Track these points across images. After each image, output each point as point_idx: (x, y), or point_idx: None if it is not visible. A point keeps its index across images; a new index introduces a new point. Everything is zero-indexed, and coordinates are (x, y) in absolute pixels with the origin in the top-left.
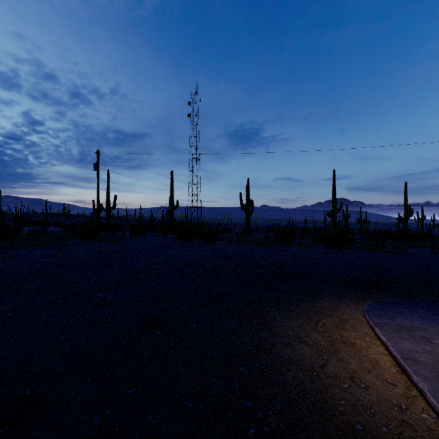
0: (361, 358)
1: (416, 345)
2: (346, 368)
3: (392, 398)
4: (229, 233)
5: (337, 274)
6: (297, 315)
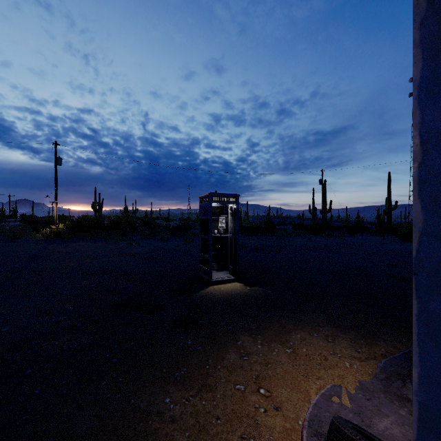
0: None
1: None
2: None
3: None
4: None
5: None
6: None
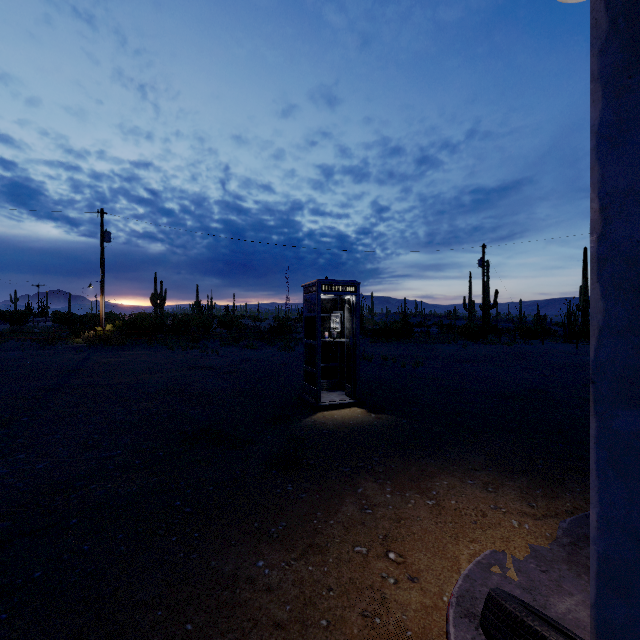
0: None
1: None
2: None
3: None
4: None
5: None
6: None
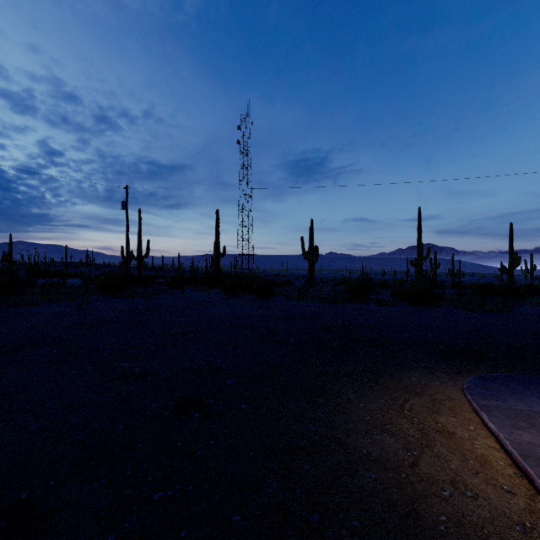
0: (465, 454)
1: (538, 437)
2: (444, 467)
3: (510, 513)
4: (288, 287)
5: (427, 340)
6: (376, 394)
